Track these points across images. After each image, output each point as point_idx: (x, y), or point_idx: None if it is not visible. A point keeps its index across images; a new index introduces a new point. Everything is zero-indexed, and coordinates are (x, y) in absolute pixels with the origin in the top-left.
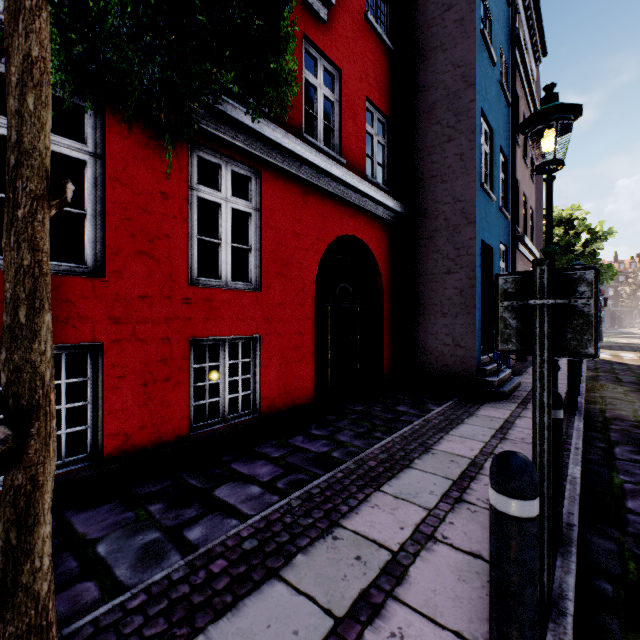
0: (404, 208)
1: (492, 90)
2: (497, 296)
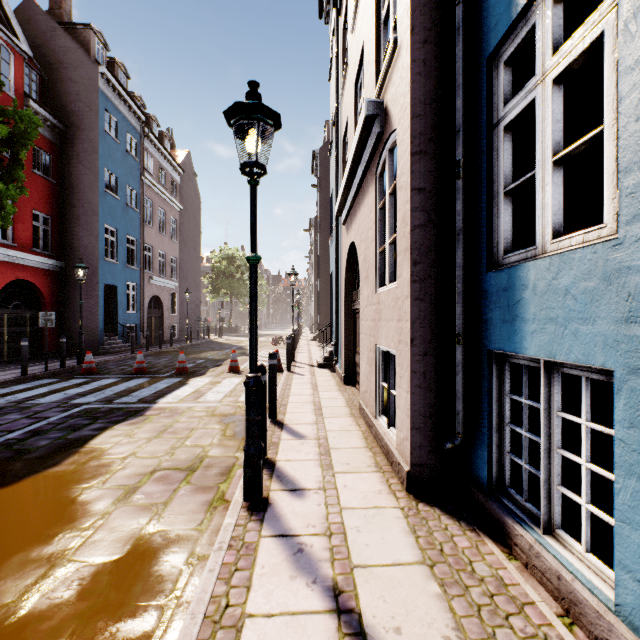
0: (63, 263)
1: (118, 211)
2: (41, 316)
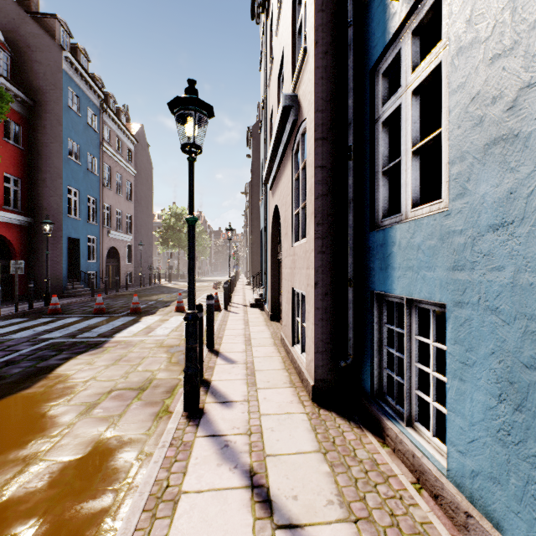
0: (31, 219)
1: (80, 175)
2: (12, 265)
